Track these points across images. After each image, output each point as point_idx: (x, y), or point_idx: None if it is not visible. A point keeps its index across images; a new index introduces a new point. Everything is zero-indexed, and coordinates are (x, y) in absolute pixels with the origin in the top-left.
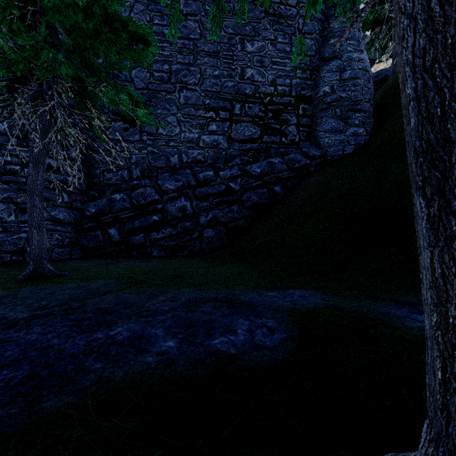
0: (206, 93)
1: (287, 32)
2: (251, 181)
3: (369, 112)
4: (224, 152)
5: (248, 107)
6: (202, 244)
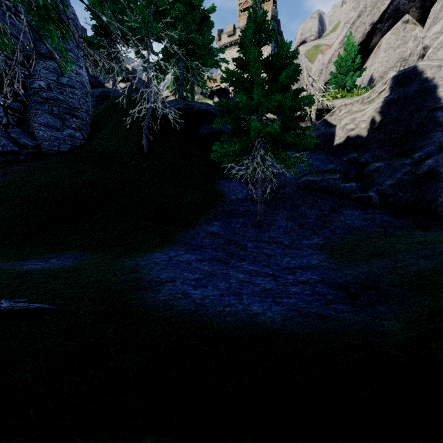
0: None
1: None
2: None
3: (86, 121)
4: None
5: None
6: None
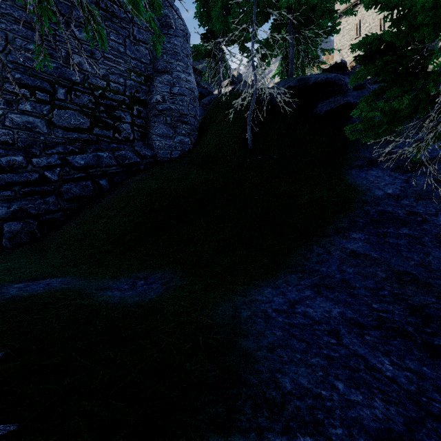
0: (15, 66)
1: (121, 33)
2: (73, 172)
3: (194, 126)
4: (42, 137)
5: (75, 95)
6: (3, 240)
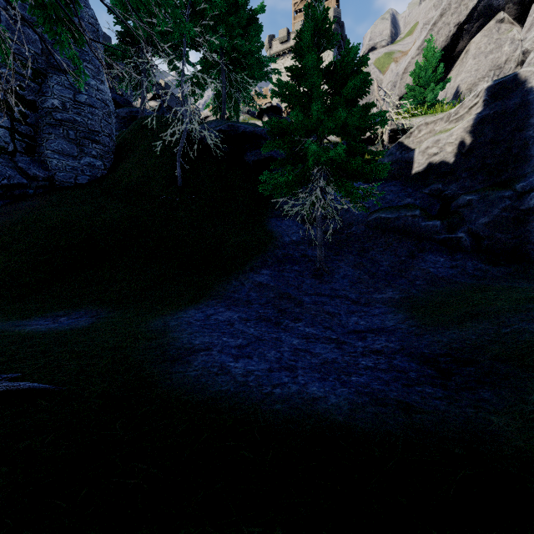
0: None
1: None
2: None
3: (109, 147)
4: None
5: None
6: None
